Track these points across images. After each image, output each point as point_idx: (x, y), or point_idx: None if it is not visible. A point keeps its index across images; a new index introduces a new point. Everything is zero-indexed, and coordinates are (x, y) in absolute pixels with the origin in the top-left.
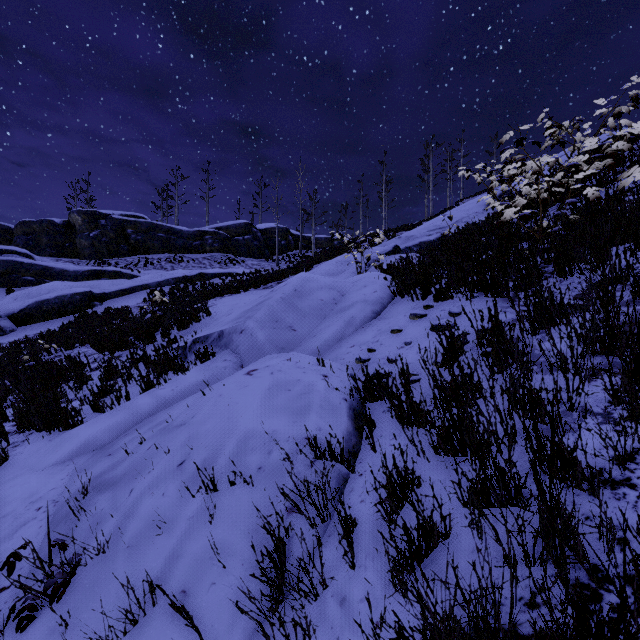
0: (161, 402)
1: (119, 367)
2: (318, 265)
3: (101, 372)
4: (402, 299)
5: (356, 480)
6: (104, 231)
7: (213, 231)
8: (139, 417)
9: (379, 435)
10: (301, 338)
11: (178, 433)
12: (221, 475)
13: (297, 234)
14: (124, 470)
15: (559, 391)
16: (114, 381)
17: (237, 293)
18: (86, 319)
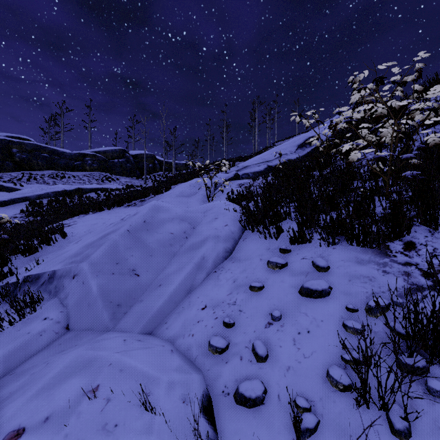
0: None
1: None
2: (175, 186)
3: None
4: (253, 234)
5: None
6: None
7: (92, 154)
8: None
9: None
10: (144, 287)
11: None
12: None
13: (161, 159)
14: None
15: None
16: None
17: (101, 211)
18: None
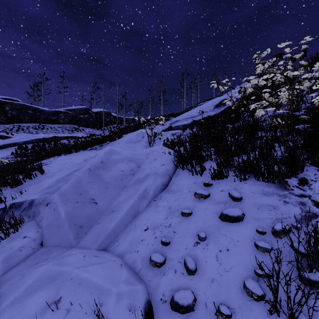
0: None
1: None
2: (125, 135)
3: None
4: (183, 171)
5: None
6: None
7: (65, 111)
8: None
9: None
10: (101, 212)
11: None
12: None
13: (115, 115)
14: None
15: None
16: None
17: (70, 153)
18: None
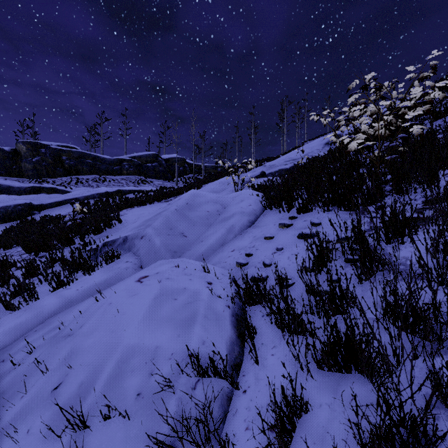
0: (65, 302)
1: (40, 266)
2: (206, 185)
3: (22, 271)
4: (271, 211)
5: (240, 398)
6: (44, 157)
7: (129, 159)
8: (42, 317)
9: (260, 342)
10: (191, 243)
11: (62, 346)
12: (95, 406)
13: (191, 163)
14: (4, 386)
15: (438, 306)
16: (33, 279)
17: (144, 205)
18: (25, 224)
